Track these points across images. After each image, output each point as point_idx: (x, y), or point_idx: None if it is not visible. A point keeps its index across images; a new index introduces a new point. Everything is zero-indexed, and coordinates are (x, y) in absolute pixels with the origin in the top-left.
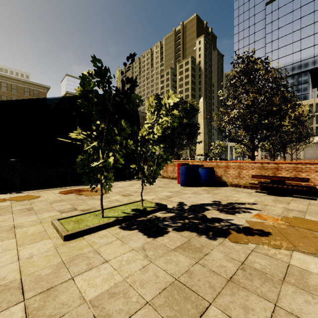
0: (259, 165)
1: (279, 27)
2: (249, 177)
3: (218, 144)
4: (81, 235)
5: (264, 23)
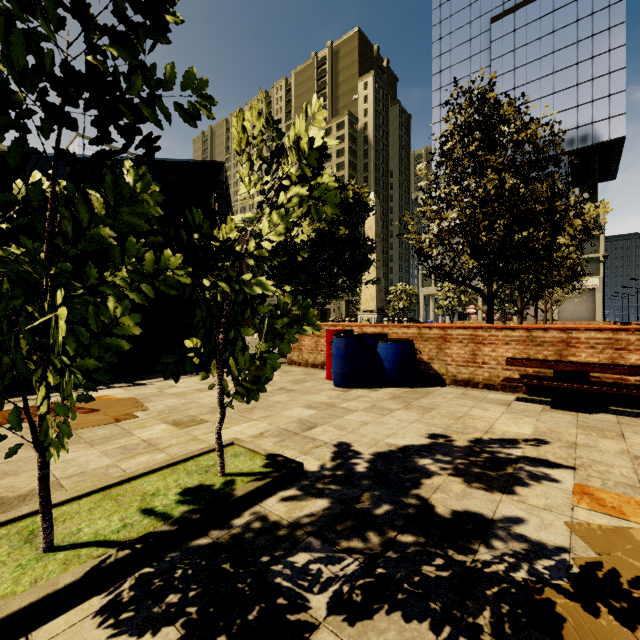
0: (523, 334)
1: (515, 67)
2: (497, 362)
3: (403, 290)
4: None
5: (488, 57)
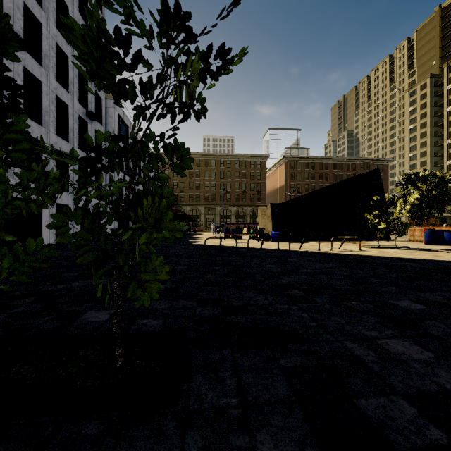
0: None
1: None
2: None
3: None
4: (375, 248)
5: None
